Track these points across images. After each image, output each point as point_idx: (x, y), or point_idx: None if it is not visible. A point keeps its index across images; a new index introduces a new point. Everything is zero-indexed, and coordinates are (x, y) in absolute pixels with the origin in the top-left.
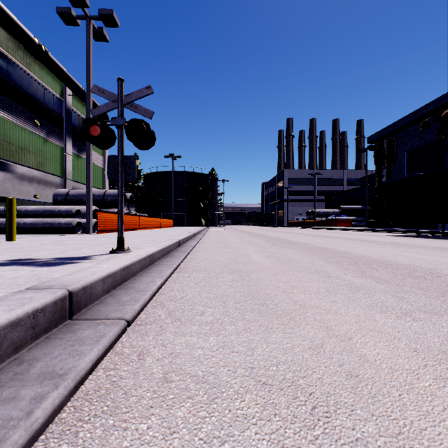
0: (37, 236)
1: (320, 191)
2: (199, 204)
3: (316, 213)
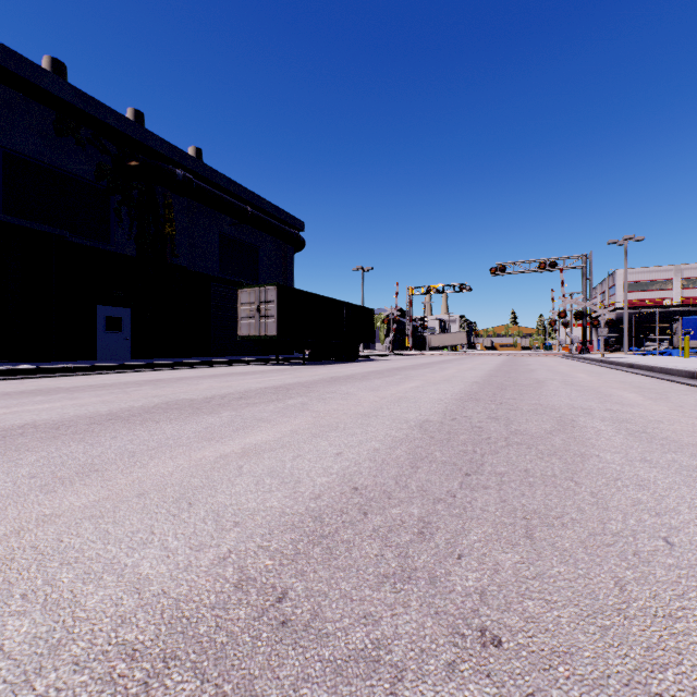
0: None
1: None
2: None
3: None
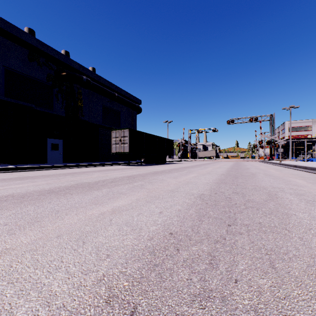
0: None
1: None
2: None
3: None
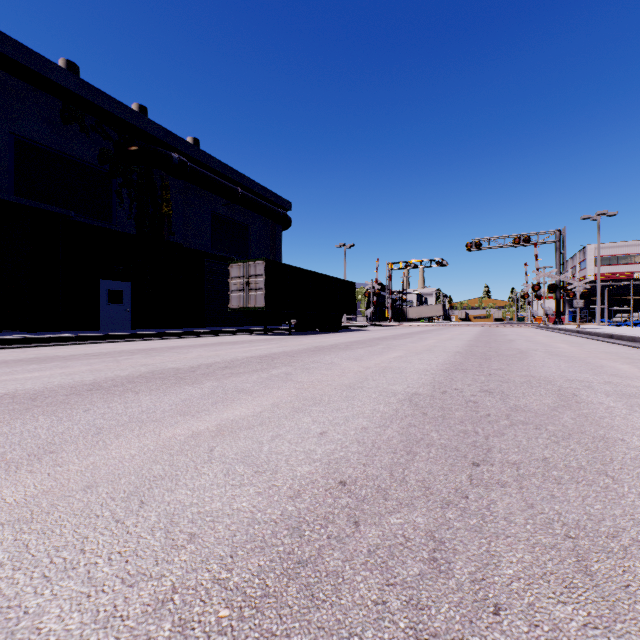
0: None
1: None
2: None
3: None
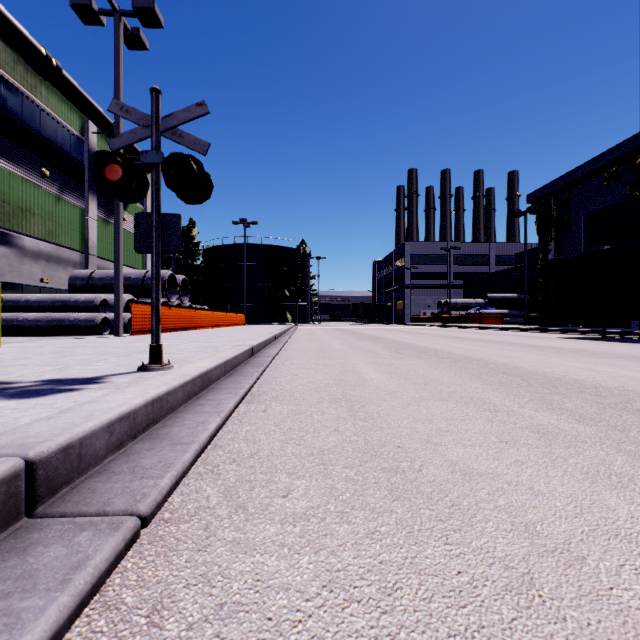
0: (42, 339)
1: (457, 273)
2: (283, 291)
3: (452, 305)
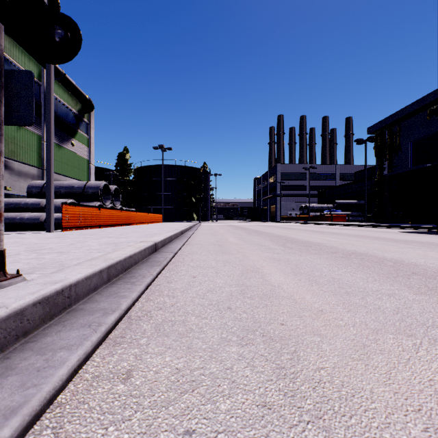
0: None
1: (313, 186)
2: (190, 198)
3: (310, 208)
